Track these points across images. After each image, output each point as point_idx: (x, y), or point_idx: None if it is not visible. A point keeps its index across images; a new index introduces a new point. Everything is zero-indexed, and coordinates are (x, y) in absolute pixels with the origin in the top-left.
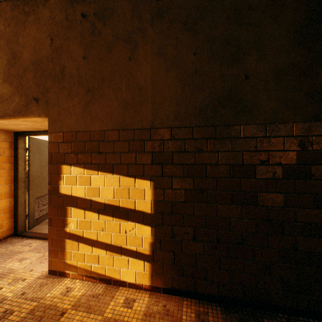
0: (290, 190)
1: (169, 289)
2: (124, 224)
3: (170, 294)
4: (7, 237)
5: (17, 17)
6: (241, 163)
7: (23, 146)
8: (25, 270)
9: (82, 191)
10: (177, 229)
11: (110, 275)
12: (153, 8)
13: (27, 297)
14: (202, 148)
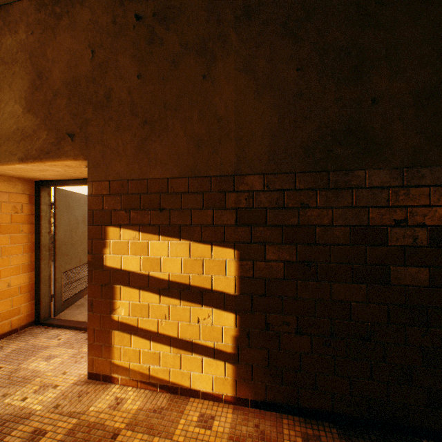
0: (438, 262)
1: (261, 401)
2: (196, 310)
3: (262, 408)
4: (26, 326)
5: (44, 22)
6: (366, 224)
7: (47, 201)
8: (56, 373)
9: (136, 263)
10: (273, 317)
11: (176, 382)
12: (238, 6)
13: (62, 411)
14: (308, 203)
